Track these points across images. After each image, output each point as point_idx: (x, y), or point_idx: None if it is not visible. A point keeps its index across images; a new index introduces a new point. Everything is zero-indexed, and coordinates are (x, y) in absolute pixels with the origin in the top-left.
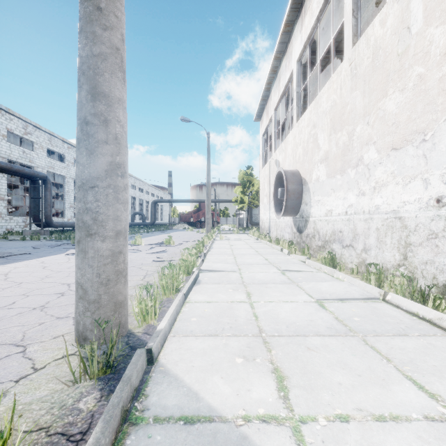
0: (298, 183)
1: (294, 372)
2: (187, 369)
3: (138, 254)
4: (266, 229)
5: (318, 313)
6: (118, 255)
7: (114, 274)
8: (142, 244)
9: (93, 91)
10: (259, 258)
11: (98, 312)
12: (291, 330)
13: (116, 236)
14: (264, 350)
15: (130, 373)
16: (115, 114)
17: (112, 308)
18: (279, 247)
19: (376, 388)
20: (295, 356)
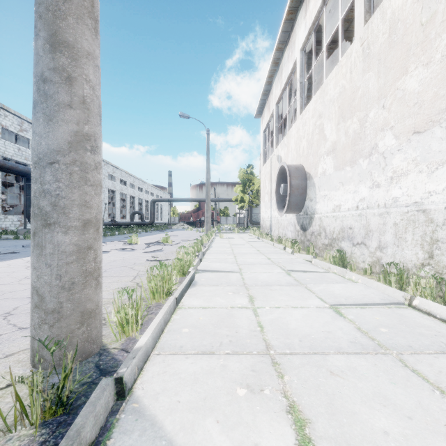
0: (302, 178)
1: (318, 412)
2: (170, 407)
3: (132, 253)
4: (267, 228)
5: (336, 322)
6: (87, 251)
7: (81, 276)
8: (138, 243)
9: (53, 39)
10: (261, 258)
11: (58, 325)
12: (306, 346)
13: (84, 227)
14: (274, 375)
15: (82, 421)
16: (82, 71)
17: (78, 319)
18: (282, 246)
19: (440, 441)
20: (316, 385)
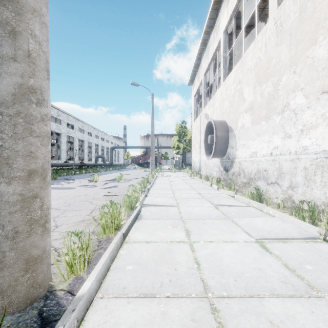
0: (225, 131)
1: None
2: None
3: (93, 189)
4: (197, 168)
5: (264, 258)
6: (32, 200)
7: (25, 225)
8: (99, 180)
9: None
10: (194, 193)
11: (1, 274)
12: (241, 286)
13: (29, 177)
14: (214, 326)
15: None
16: (27, 26)
17: (22, 267)
18: (209, 183)
19: None
20: None
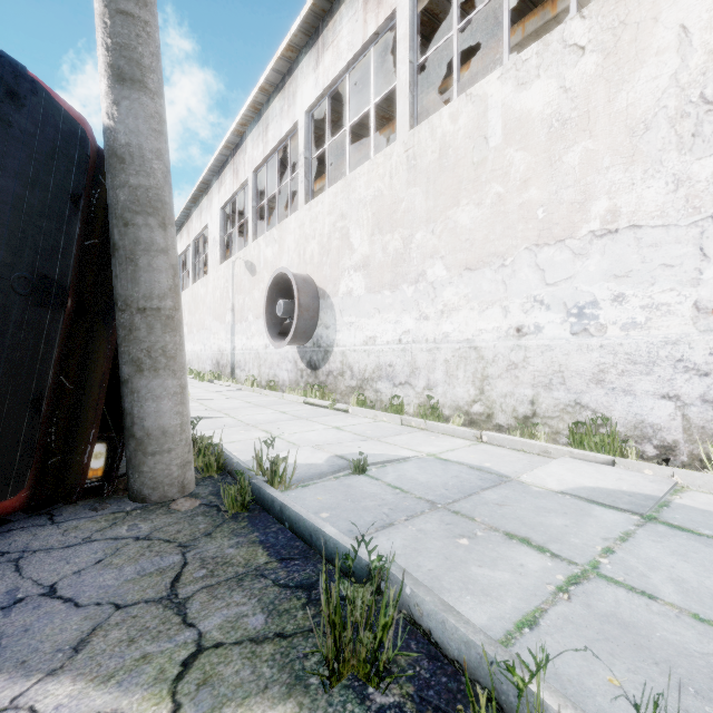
0: None
1: None
2: None
3: None
4: None
5: None
6: None
7: None
8: None
9: None
10: None
11: None
12: None
13: None
14: None
15: None
16: None
17: None
18: None
19: None
20: None
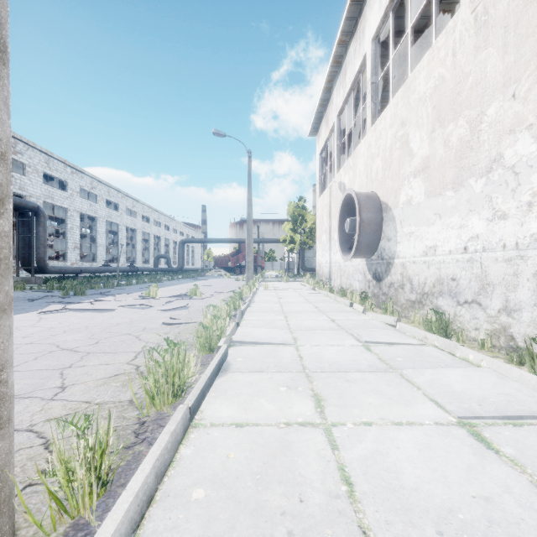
0: (376, 210)
1: None
2: None
3: (145, 312)
4: (325, 276)
5: (487, 466)
6: None
7: None
8: (158, 296)
9: None
10: (322, 319)
11: None
12: None
13: None
14: None
15: None
16: None
17: None
18: (348, 301)
19: None
20: None
